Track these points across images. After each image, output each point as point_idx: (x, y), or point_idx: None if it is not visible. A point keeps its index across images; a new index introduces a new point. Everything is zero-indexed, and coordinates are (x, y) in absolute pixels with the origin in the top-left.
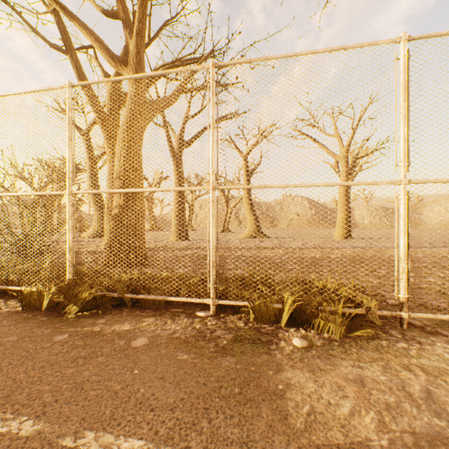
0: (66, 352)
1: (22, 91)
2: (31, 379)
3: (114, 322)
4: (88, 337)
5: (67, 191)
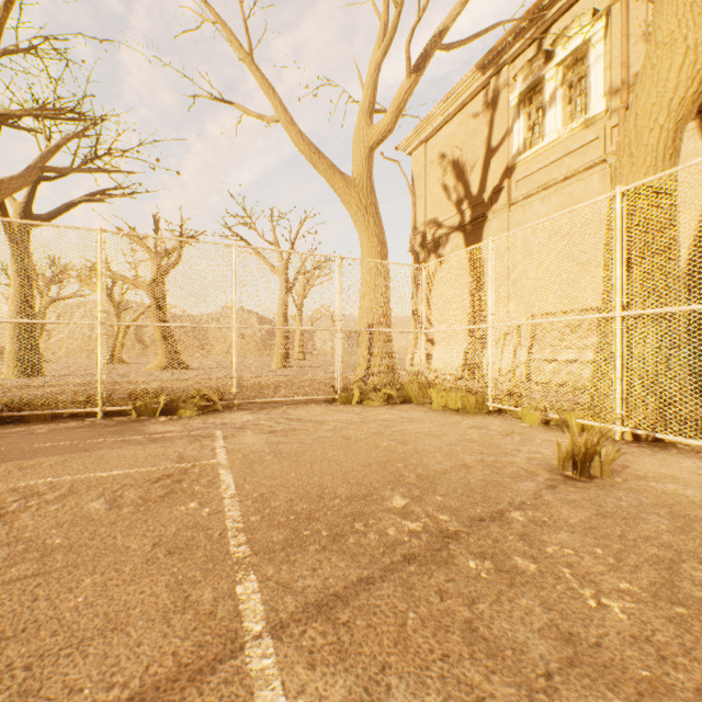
0: None
1: None
2: None
3: (5, 429)
4: None
5: None
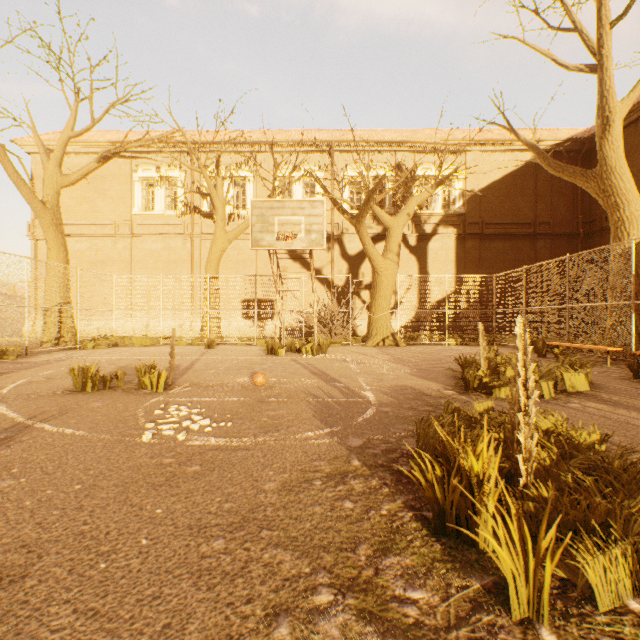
0: None
1: None
2: None
3: None
4: None
5: None
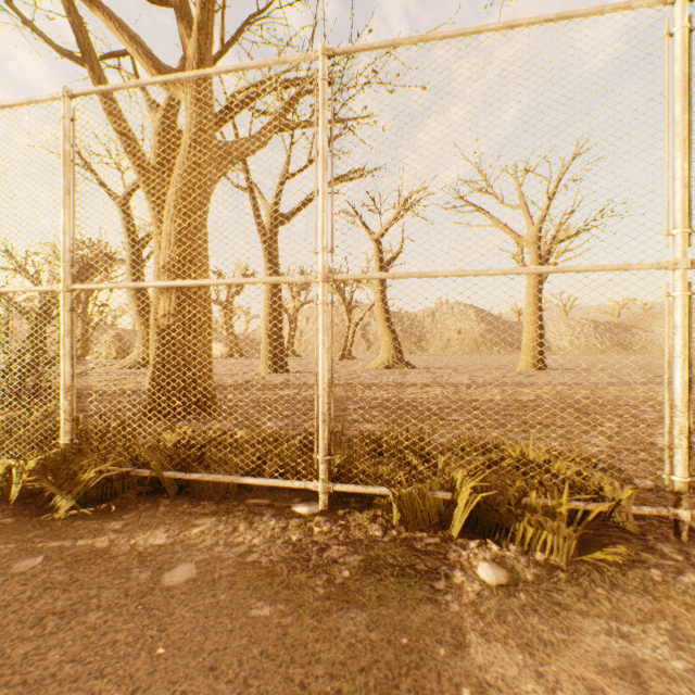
0: (28, 600)
1: None
2: None
3: (139, 528)
4: (80, 563)
5: (61, 285)
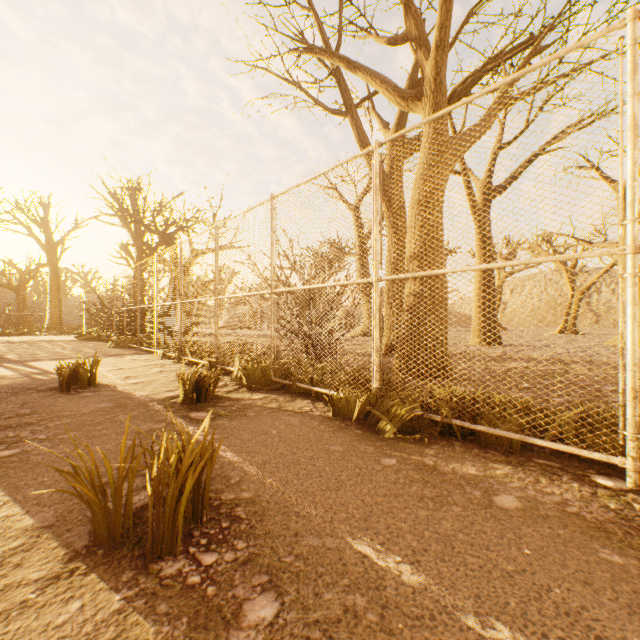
0: (405, 484)
1: (325, 170)
2: (381, 507)
3: (448, 457)
4: (422, 471)
5: (374, 277)
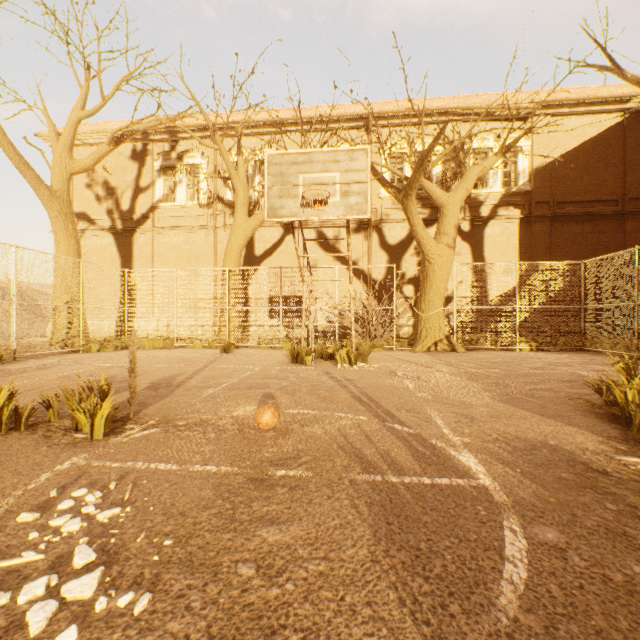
0: None
1: None
2: None
3: None
4: None
5: None
